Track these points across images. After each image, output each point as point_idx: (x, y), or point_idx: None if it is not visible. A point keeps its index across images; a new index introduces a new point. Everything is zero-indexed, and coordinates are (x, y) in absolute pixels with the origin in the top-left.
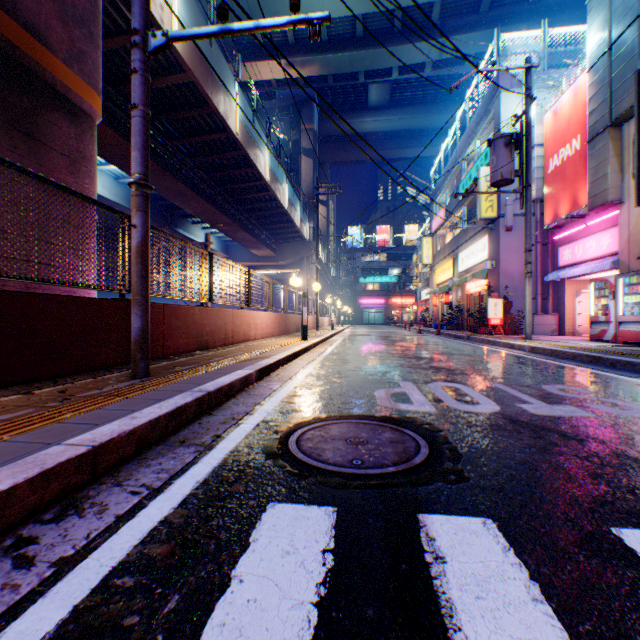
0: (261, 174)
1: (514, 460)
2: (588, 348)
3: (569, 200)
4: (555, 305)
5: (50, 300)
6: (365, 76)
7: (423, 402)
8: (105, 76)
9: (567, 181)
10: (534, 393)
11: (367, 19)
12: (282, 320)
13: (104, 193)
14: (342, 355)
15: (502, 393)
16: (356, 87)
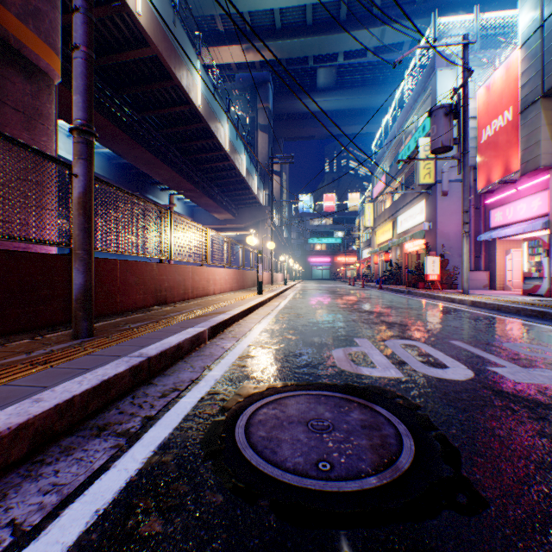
0: (221, 145)
1: (532, 462)
2: (528, 302)
3: (501, 167)
4: (487, 262)
5: None
6: (314, 61)
7: (386, 365)
8: None
9: (499, 149)
10: (500, 353)
11: (316, 9)
12: (240, 276)
13: None
14: (295, 309)
15: (466, 353)
16: (306, 71)
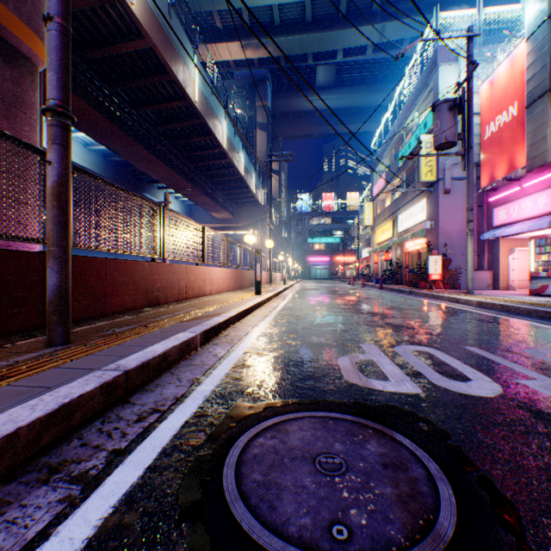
0: (219, 142)
1: None
2: (538, 303)
3: (506, 163)
4: (490, 262)
5: None
6: (313, 58)
7: (400, 377)
8: None
9: (504, 146)
10: (524, 361)
11: (315, 5)
12: (237, 275)
13: (74, 158)
14: (295, 310)
15: (487, 361)
16: (305, 69)
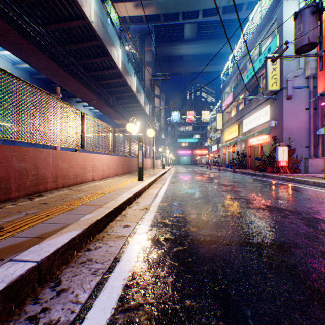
0: (115, 62)
1: None
2: None
3: None
4: (322, 152)
5: None
6: (182, 17)
7: None
8: None
9: None
10: None
11: None
12: (125, 162)
13: None
14: (178, 203)
15: None
16: (177, 26)
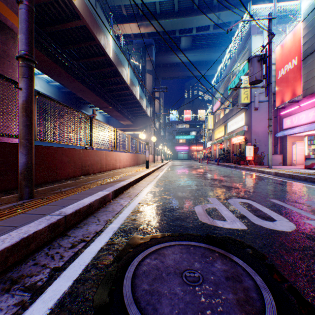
0: (125, 80)
1: None
2: (310, 173)
3: (290, 92)
4: (281, 149)
5: None
6: (179, 32)
7: (233, 218)
8: (36, 22)
9: (289, 82)
10: (306, 209)
11: (180, 2)
12: (135, 157)
13: (41, 90)
14: (168, 177)
15: (284, 209)
16: (174, 38)
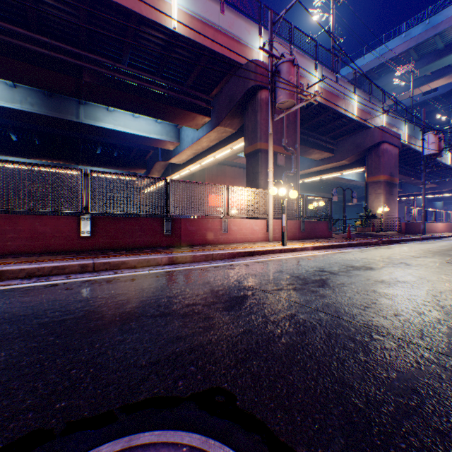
0: None
1: None
2: None
3: None
4: None
5: (408, 223)
6: None
7: None
8: None
9: None
10: None
11: None
12: (447, 226)
13: (354, 179)
14: None
15: None
16: None
